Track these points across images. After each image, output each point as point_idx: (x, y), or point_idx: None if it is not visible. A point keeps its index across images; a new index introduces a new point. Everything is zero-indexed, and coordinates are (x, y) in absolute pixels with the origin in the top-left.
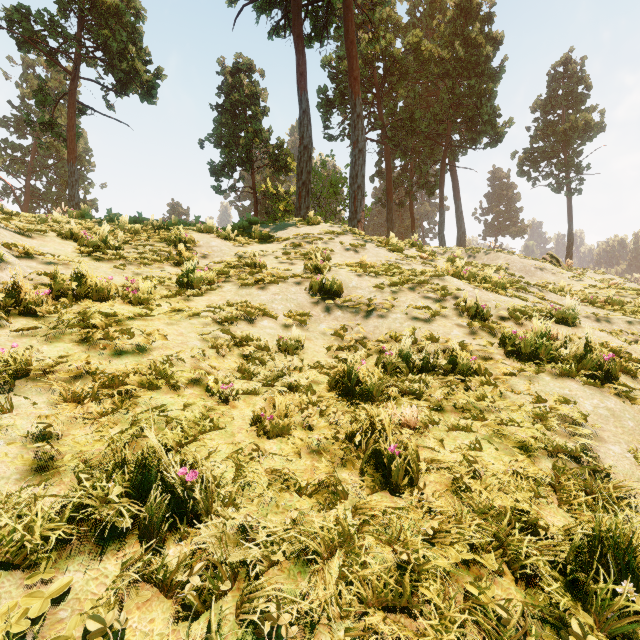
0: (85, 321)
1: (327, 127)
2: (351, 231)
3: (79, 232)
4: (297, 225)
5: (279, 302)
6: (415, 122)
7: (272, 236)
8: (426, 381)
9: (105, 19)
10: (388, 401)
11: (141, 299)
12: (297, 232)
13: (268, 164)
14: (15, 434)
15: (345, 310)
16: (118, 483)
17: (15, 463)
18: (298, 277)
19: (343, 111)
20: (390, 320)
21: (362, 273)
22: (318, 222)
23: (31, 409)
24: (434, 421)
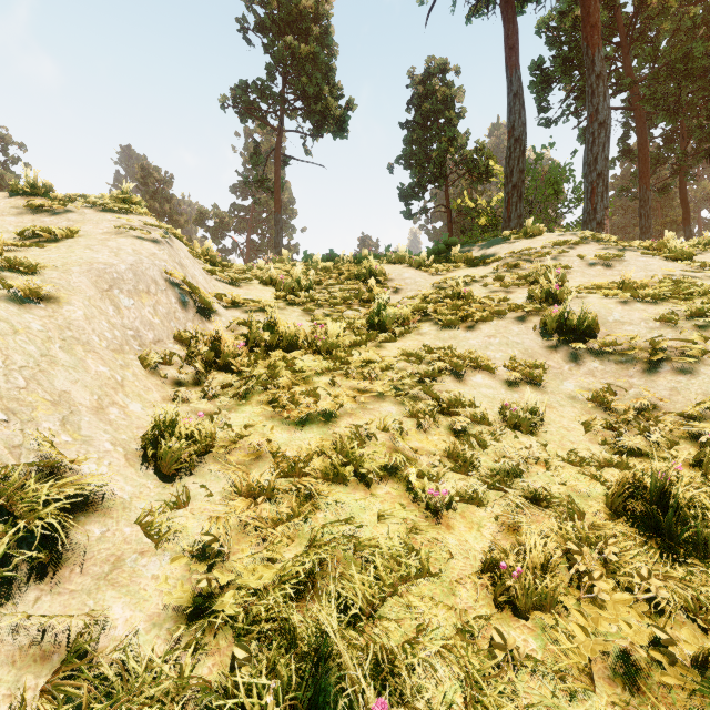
0: (273, 379)
1: (543, 110)
2: (594, 238)
3: (277, 277)
4: (509, 240)
5: (496, 348)
6: (694, 61)
7: (476, 258)
8: None
9: (303, 67)
10: None
11: (329, 349)
12: (510, 249)
13: (464, 174)
14: (183, 543)
15: (606, 359)
16: (283, 680)
17: (172, 599)
18: (521, 311)
19: (567, 82)
20: (704, 378)
21: (628, 298)
22: (540, 232)
23: (206, 503)
24: None
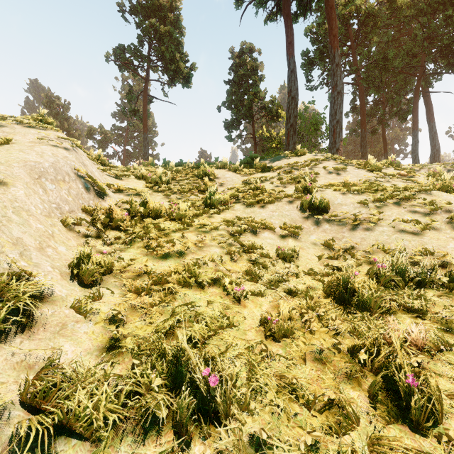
0: (146, 234)
1: (309, 80)
2: (332, 158)
3: (146, 174)
4: (287, 157)
5: (276, 218)
6: (388, 61)
7: (268, 167)
8: (426, 296)
9: (162, 40)
10: (386, 314)
11: (180, 217)
12: (287, 162)
13: (264, 116)
14: (100, 317)
15: (332, 223)
16: (159, 370)
17: (97, 342)
18: (290, 197)
19: (322, 65)
20: (377, 233)
21: (345, 191)
22: (304, 153)
23: (111, 298)
24: (445, 343)
